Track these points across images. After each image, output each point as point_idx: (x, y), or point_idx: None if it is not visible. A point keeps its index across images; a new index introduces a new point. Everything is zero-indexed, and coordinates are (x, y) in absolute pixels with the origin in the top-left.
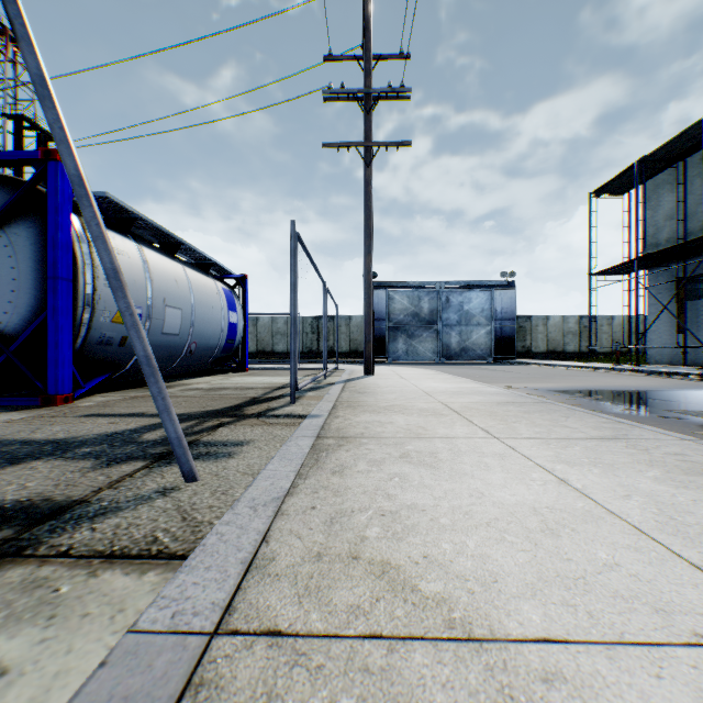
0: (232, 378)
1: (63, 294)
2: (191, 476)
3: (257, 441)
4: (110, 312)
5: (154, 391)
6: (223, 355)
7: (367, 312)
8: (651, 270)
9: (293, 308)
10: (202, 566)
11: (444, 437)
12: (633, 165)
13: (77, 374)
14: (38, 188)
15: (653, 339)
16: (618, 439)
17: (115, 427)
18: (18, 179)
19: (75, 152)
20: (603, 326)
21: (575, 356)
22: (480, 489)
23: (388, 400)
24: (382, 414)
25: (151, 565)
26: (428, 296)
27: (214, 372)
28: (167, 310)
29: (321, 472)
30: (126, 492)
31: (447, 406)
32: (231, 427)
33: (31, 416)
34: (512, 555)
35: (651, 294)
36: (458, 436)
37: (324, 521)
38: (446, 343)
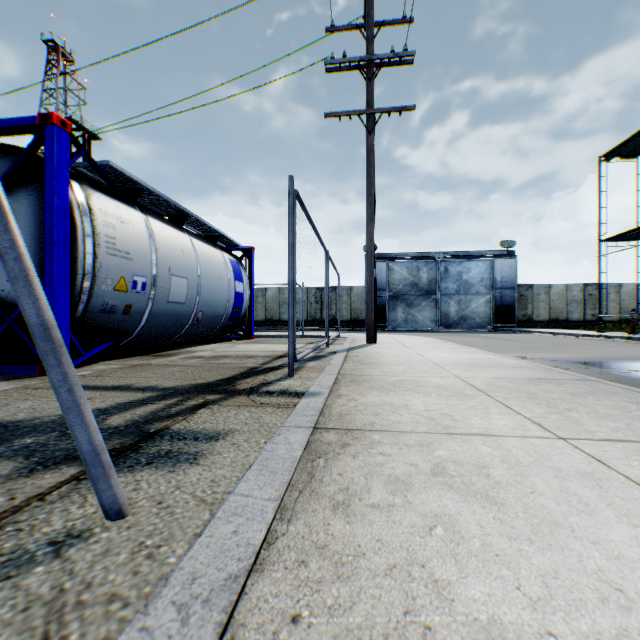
0: (237, 345)
1: (60, 261)
2: (115, 509)
3: (238, 432)
4: (112, 280)
5: (54, 379)
6: (230, 323)
7: (369, 280)
8: None
9: (291, 271)
10: None
11: (484, 434)
12: None
13: (76, 342)
14: (41, 156)
15: None
16: None
17: None
18: (22, 148)
19: None
20: (610, 294)
21: (578, 324)
22: (608, 574)
23: (396, 373)
24: (393, 393)
25: None
26: (427, 266)
27: (222, 340)
28: (172, 279)
29: (315, 505)
30: (7, 539)
31: (468, 383)
32: (213, 409)
33: (16, 388)
34: None
35: None
36: (503, 433)
37: None
38: (445, 311)
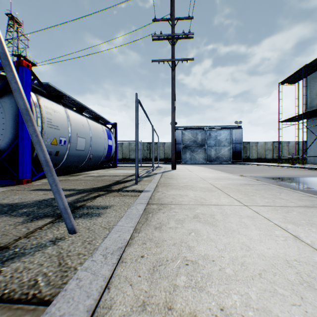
0: (109, 170)
1: (26, 130)
2: (72, 230)
3: (115, 205)
4: (50, 139)
5: (50, 181)
6: (105, 160)
7: (172, 139)
8: (309, 119)
9: (136, 136)
10: (58, 313)
11: (216, 205)
12: (300, 69)
13: (33, 169)
14: None
15: (310, 152)
16: (316, 207)
17: (45, 197)
18: (6, 76)
19: (2, 39)
20: (284, 146)
21: (270, 160)
22: (246, 243)
23: (183, 182)
24: (181, 190)
25: (22, 310)
26: (201, 132)
27: (102, 168)
28: (78, 138)
29: (148, 228)
30: (33, 241)
31: (214, 186)
32: (103, 197)
33: (7, 190)
34: (287, 309)
35: (310, 131)
36: (224, 204)
37: (148, 268)
38: (209, 154)
